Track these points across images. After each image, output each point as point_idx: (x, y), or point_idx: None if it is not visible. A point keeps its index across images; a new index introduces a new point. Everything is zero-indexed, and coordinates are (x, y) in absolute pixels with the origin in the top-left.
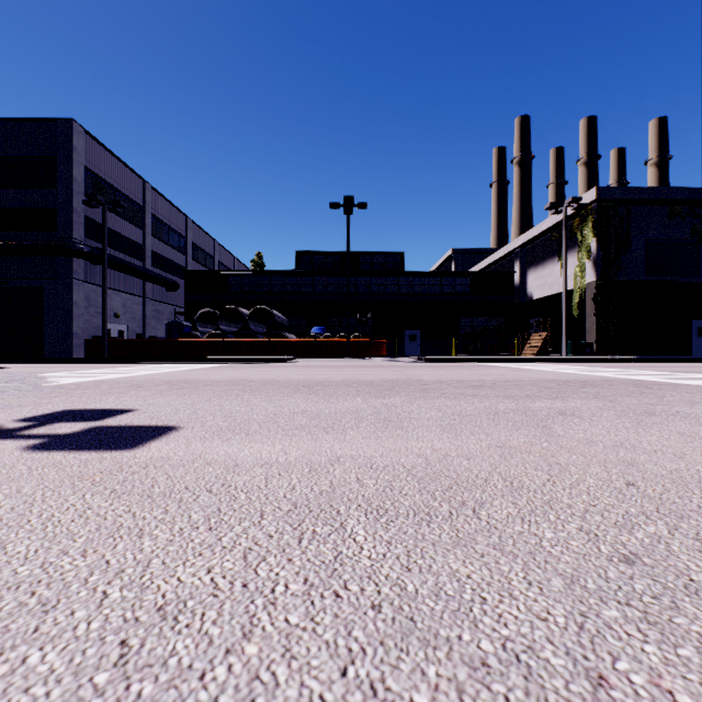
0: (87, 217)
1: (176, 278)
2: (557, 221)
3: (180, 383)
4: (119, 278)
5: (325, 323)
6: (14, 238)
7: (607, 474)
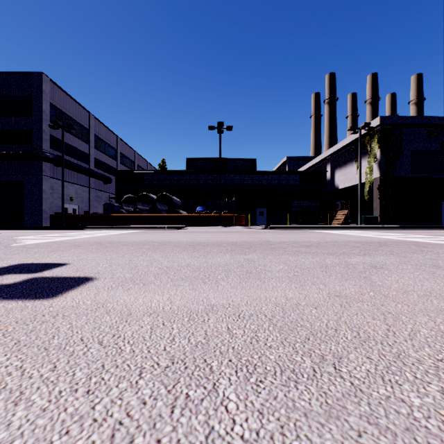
0: (52, 136)
1: (110, 175)
2: (355, 138)
3: (107, 243)
4: (72, 175)
5: (205, 204)
6: (5, 149)
7: (434, 323)
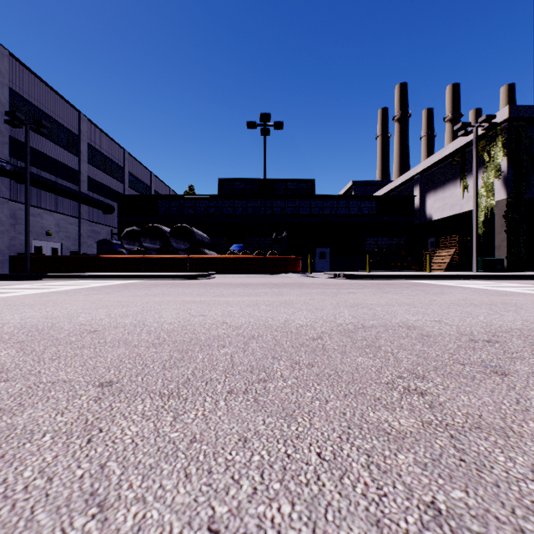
0: (13, 138)
1: (113, 202)
2: (462, 144)
3: None
4: (51, 199)
5: (244, 241)
6: None
7: None
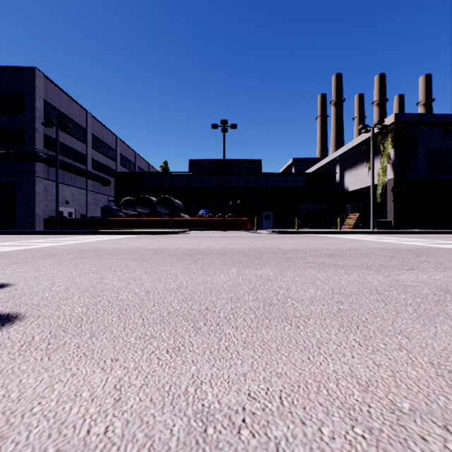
0: (46, 135)
1: (109, 177)
2: (366, 137)
3: (89, 251)
4: (68, 176)
5: (208, 207)
6: None
7: None
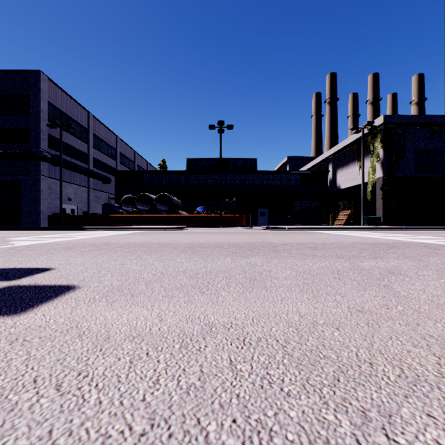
0: (50, 135)
1: (109, 175)
2: (357, 137)
3: (101, 245)
4: (71, 174)
5: (205, 204)
6: (2, 148)
7: None
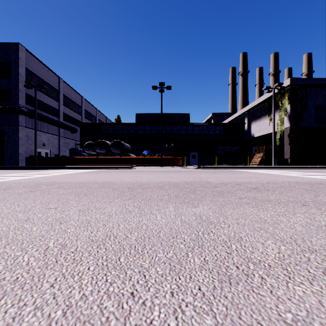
0: (27, 94)
1: (76, 126)
2: (268, 96)
3: (44, 185)
4: (45, 125)
5: (150, 148)
6: None
7: None
